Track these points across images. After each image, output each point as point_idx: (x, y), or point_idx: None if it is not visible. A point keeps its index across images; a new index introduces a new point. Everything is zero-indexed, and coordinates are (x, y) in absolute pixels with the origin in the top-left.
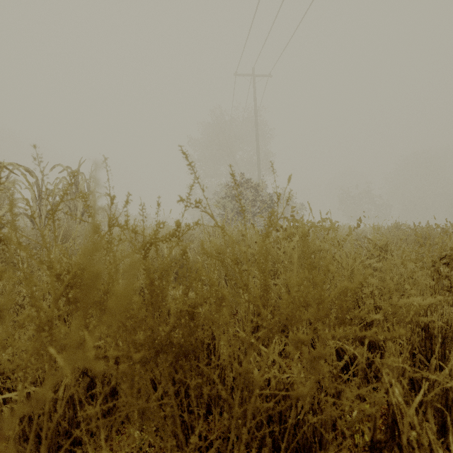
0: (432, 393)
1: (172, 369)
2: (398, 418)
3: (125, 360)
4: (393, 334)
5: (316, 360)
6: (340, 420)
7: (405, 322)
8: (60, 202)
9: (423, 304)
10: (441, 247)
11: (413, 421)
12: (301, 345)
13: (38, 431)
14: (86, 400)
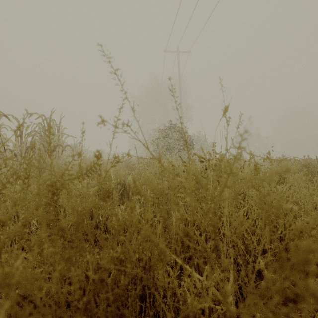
0: None
1: None
2: None
3: None
4: None
5: None
6: None
7: None
8: None
9: None
10: None
11: None
12: None
13: None
14: None
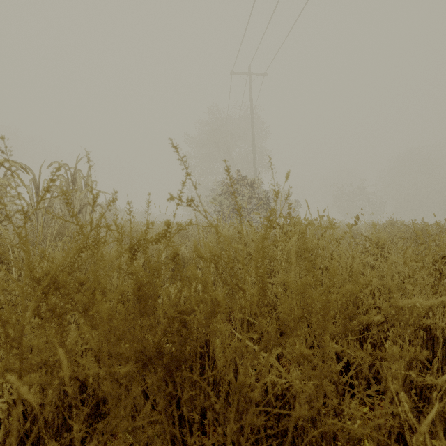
0: (441, 404)
1: (162, 382)
2: (406, 433)
3: (107, 377)
4: (414, 354)
5: (320, 377)
6: (342, 433)
7: (407, 324)
8: (40, 200)
9: (426, 305)
10: (442, 245)
11: (414, 425)
12: (303, 359)
13: (24, 439)
14: (76, 405)
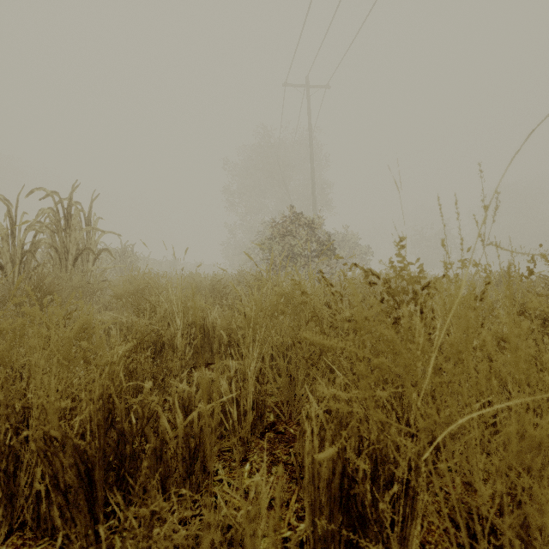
0: None
1: None
2: None
3: None
4: None
5: None
6: None
7: None
8: None
9: None
10: None
11: None
12: None
13: None
14: None
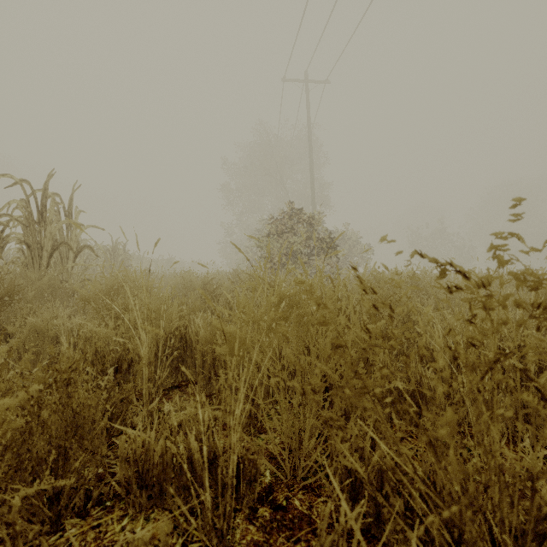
0: None
1: None
2: None
3: None
4: None
5: None
6: None
7: None
8: None
9: None
10: None
11: None
12: None
13: None
14: None
